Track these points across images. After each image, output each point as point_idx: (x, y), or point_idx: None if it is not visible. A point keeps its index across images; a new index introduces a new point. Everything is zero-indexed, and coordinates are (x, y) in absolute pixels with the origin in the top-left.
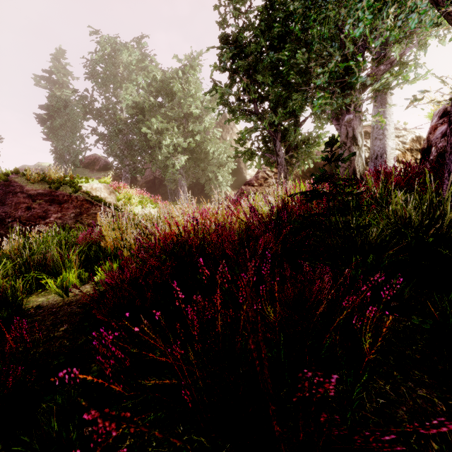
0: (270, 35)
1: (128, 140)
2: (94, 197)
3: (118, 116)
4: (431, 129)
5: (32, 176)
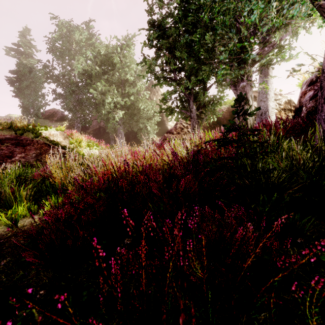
0: (185, 22)
1: (79, 98)
2: (52, 141)
3: (71, 80)
4: (301, 94)
5: (1, 124)
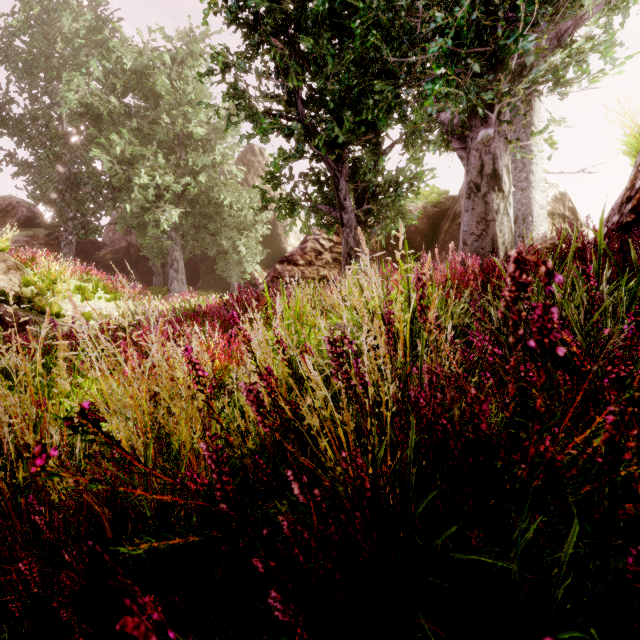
0: None
1: (72, 173)
2: None
3: (51, 129)
4: None
5: None
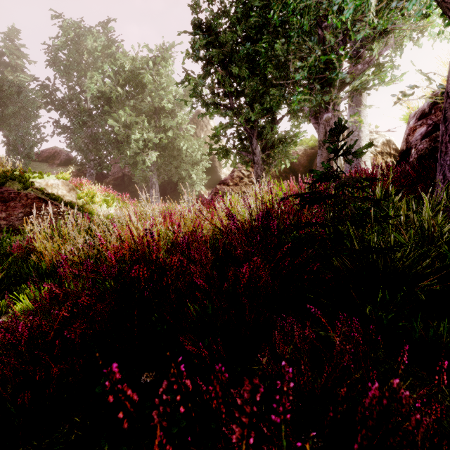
0: (246, 25)
1: (93, 133)
2: (50, 194)
3: (81, 107)
4: (409, 131)
5: None
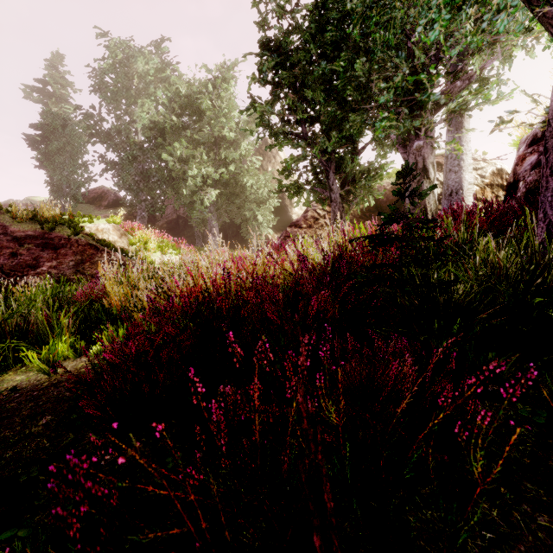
0: (321, 41)
1: (144, 169)
2: (101, 240)
3: (131, 140)
4: (518, 160)
5: (19, 213)
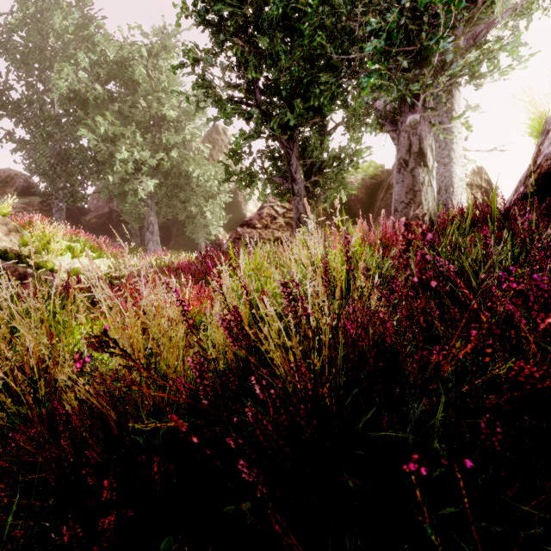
0: None
1: (62, 149)
2: None
3: (45, 112)
4: None
5: None
